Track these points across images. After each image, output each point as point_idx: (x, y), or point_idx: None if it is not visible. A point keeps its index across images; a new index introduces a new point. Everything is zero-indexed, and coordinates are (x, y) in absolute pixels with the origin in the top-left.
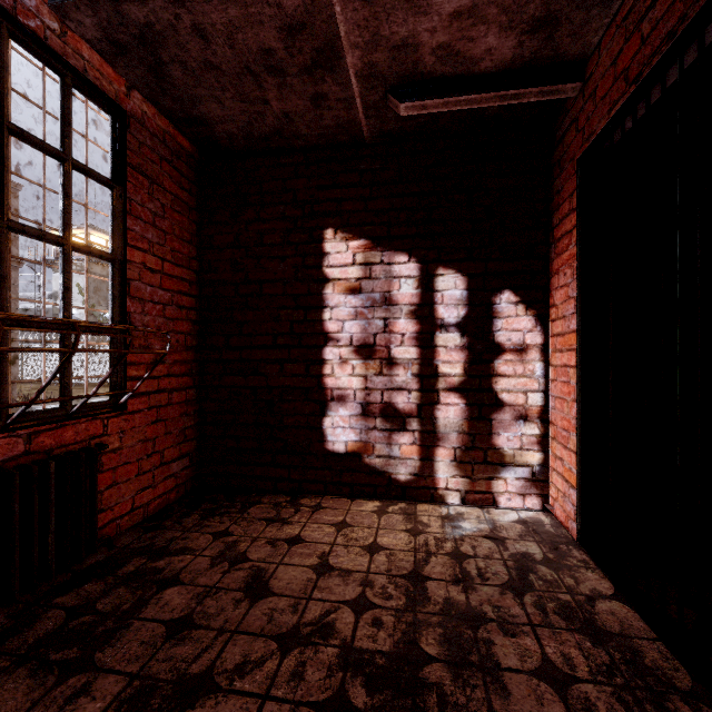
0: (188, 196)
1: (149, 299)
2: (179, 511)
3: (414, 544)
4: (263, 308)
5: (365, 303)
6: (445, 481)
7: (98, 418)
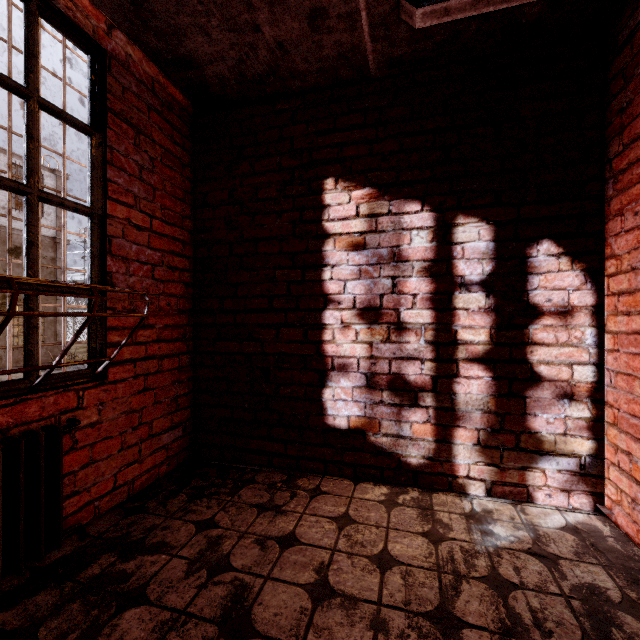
0: (181, 151)
1: (135, 259)
2: (167, 488)
3: (436, 558)
4: (258, 268)
5: (370, 260)
6: (466, 468)
7: (71, 390)
